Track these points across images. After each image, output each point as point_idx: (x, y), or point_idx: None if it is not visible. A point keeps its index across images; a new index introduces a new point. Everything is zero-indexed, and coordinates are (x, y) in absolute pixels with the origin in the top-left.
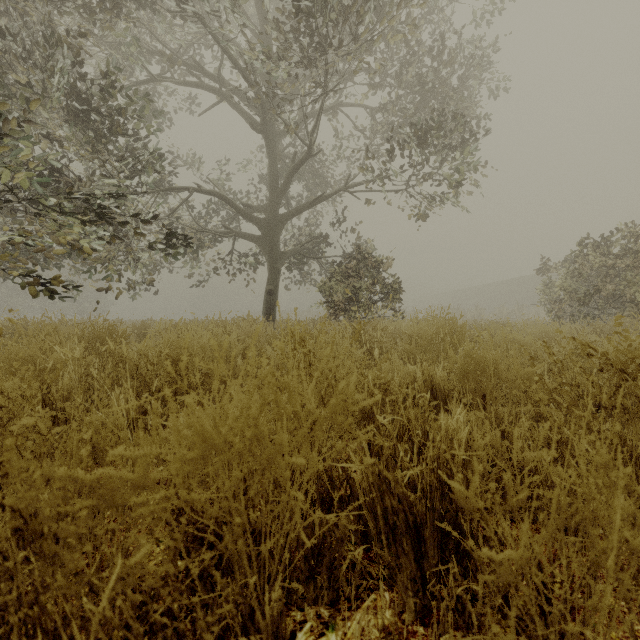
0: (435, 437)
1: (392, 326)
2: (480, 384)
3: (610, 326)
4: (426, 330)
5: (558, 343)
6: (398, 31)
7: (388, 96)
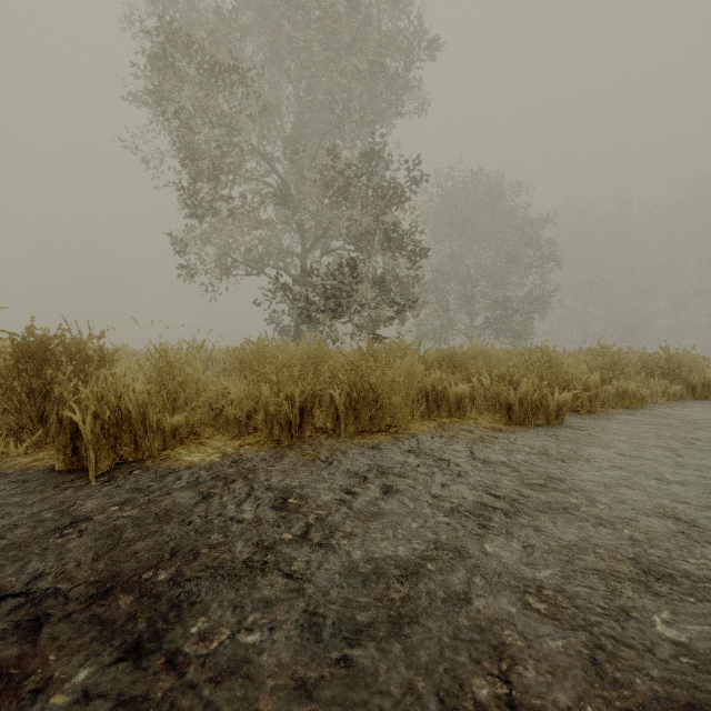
0: None
1: None
2: None
3: None
4: None
5: None
6: None
7: None
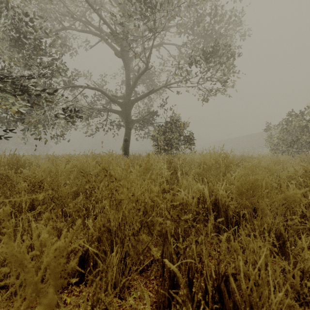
0: (231, 282)
1: (189, 158)
2: (252, 200)
3: (307, 158)
4: (209, 160)
5: (294, 168)
6: (192, 2)
7: (187, 38)
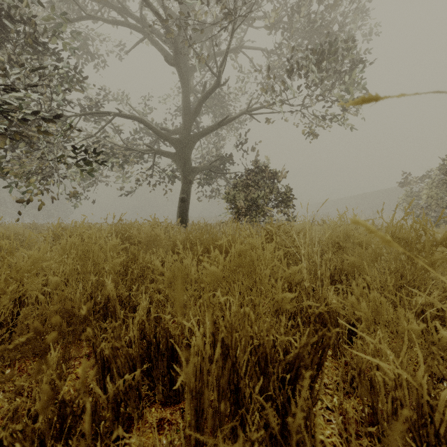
0: None
1: (297, 229)
2: None
3: None
4: None
5: None
6: None
7: (282, 35)
